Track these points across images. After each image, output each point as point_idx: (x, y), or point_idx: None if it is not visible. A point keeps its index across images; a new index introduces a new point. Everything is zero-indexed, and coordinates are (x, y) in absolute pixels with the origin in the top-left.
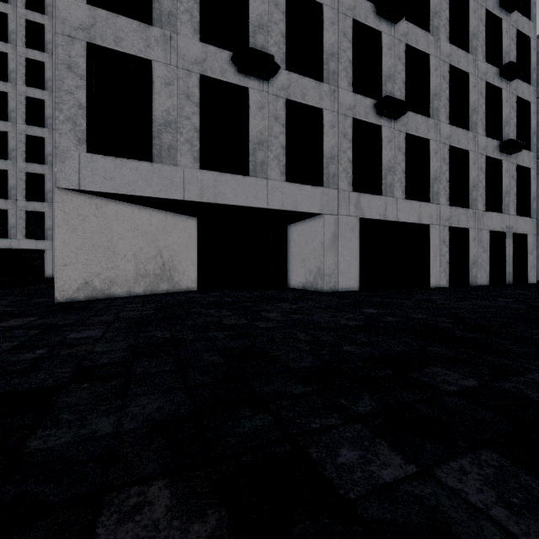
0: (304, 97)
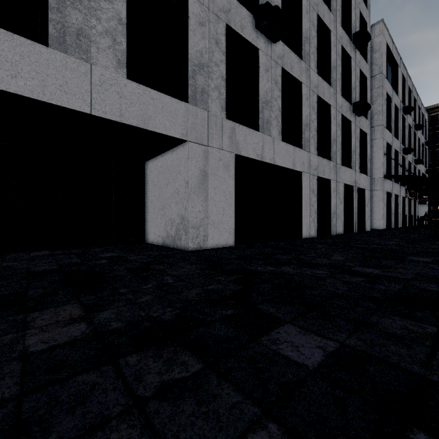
0: None
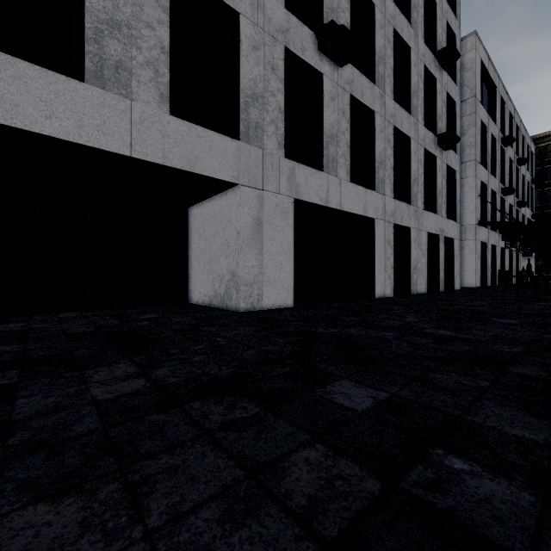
0: None
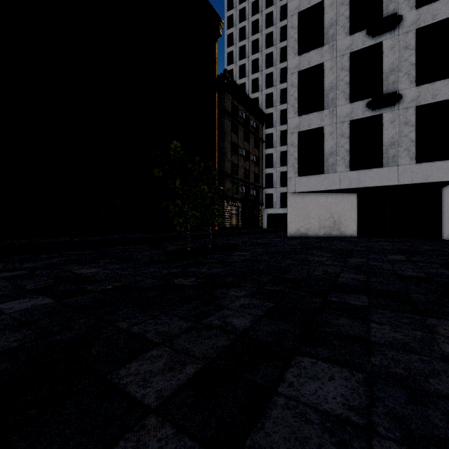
0: (435, 97)
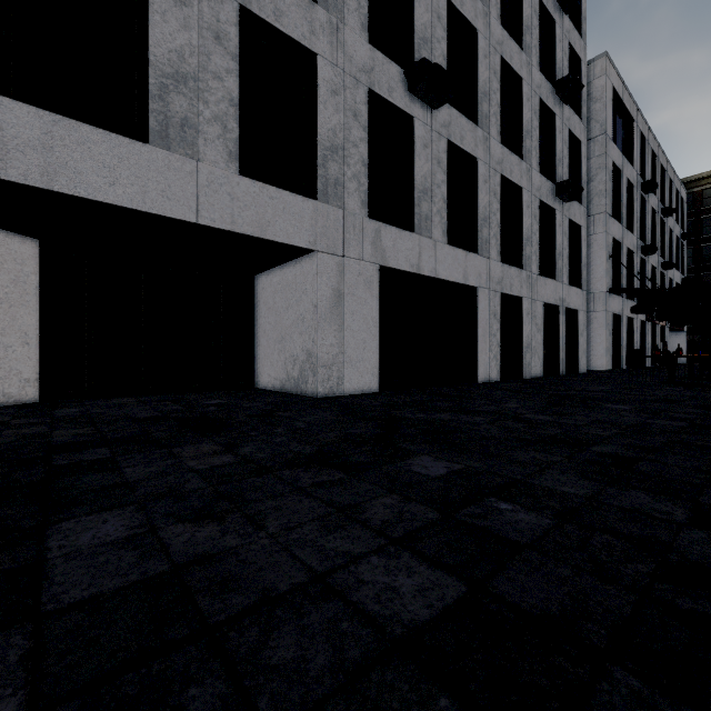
0: (279, 16)
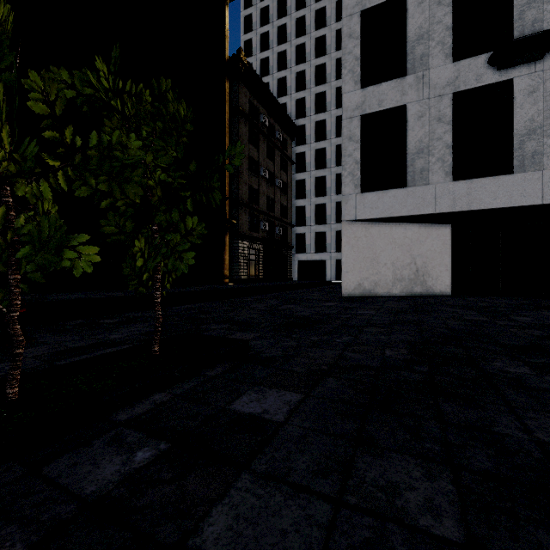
0: None
